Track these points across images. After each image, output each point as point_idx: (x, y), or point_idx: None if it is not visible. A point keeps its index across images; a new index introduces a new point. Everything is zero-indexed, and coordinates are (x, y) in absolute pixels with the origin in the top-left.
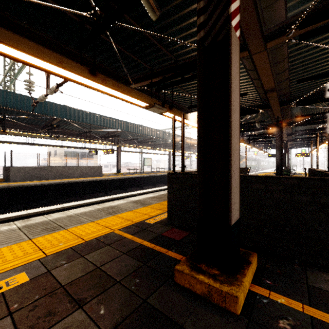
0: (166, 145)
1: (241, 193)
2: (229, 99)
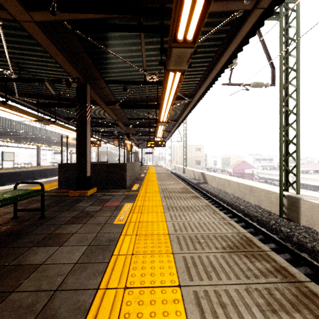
0: (35, 139)
1: (93, 170)
2: (86, 140)
